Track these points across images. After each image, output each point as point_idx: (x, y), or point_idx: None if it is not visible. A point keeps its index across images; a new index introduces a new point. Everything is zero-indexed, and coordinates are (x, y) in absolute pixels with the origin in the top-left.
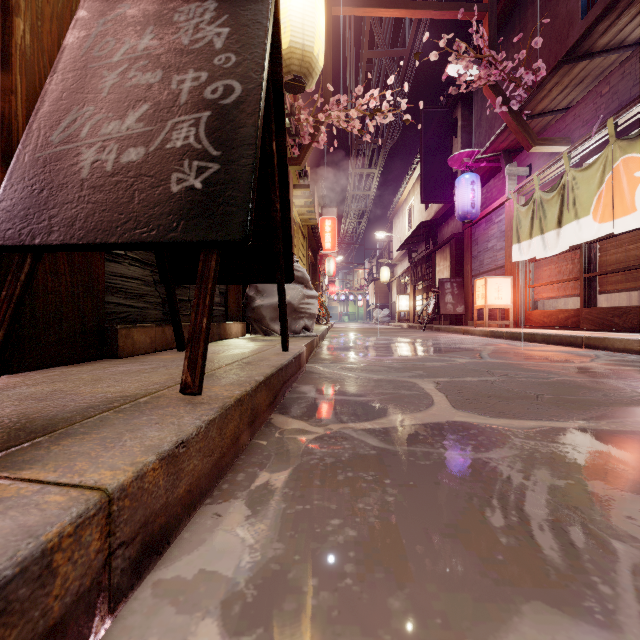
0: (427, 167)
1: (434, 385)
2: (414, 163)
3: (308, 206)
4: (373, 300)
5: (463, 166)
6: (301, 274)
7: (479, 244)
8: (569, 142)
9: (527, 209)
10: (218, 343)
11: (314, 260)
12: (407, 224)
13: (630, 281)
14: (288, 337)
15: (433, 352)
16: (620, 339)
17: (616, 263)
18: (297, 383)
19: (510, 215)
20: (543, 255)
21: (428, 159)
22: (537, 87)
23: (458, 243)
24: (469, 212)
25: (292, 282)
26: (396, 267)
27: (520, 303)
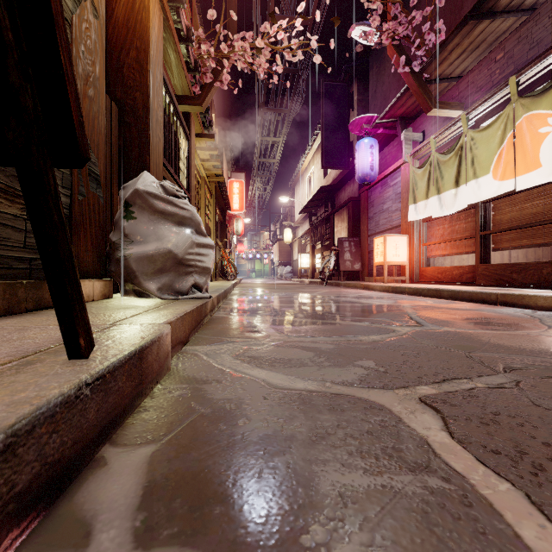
0: (327, 135)
1: (437, 421)
2: (314, 135)
3: (214, 160)
4: (277, 258)
5: (362, 132)
6: (188, 213)
7: (375, 206)
8: (463, 108)
9: (423, 171)
10: (13, 318)
11: (222, 219)
12: (307, 191)
13: (526, 238)
14: (86, 321)
15: (355, 314)
16: (545, 296)
17: (511, 221)
18: (114, 437)
19: (405, 178)
20: (440, 214)
21: (328, 128)
22: (440, 46)
23: (355, 206)
24: (368, 174)
25: (176, 224)
26: (297, 229)
27: (415, 260)
